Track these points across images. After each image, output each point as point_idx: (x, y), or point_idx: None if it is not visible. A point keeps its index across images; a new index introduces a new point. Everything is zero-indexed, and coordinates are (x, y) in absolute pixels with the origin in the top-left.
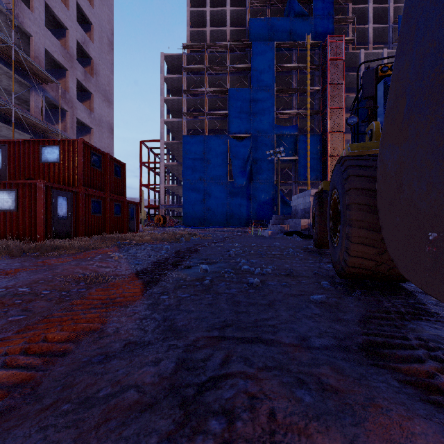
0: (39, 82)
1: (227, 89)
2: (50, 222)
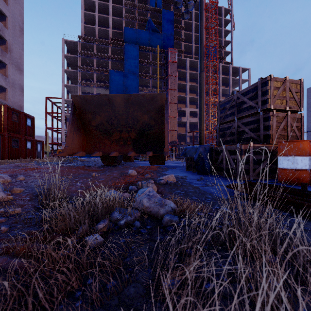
0: None
1: (109, 70)
2: None
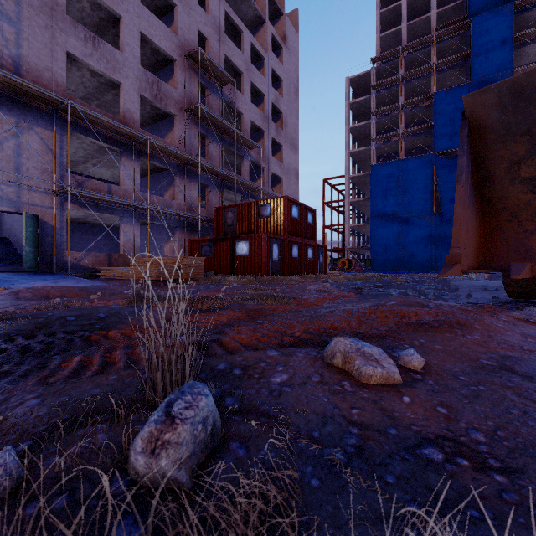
0: (247, 150)
1: (432, 94)
2: (269, 263)
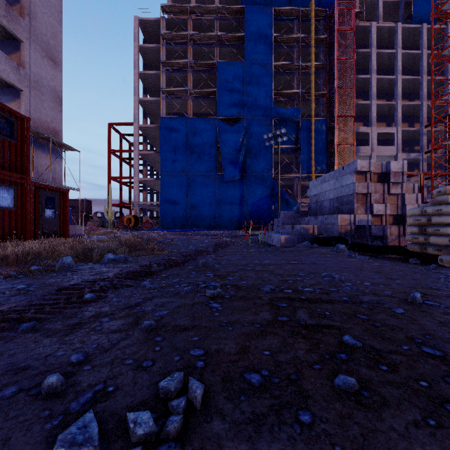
0: None
1: (216, 62)
2: None
